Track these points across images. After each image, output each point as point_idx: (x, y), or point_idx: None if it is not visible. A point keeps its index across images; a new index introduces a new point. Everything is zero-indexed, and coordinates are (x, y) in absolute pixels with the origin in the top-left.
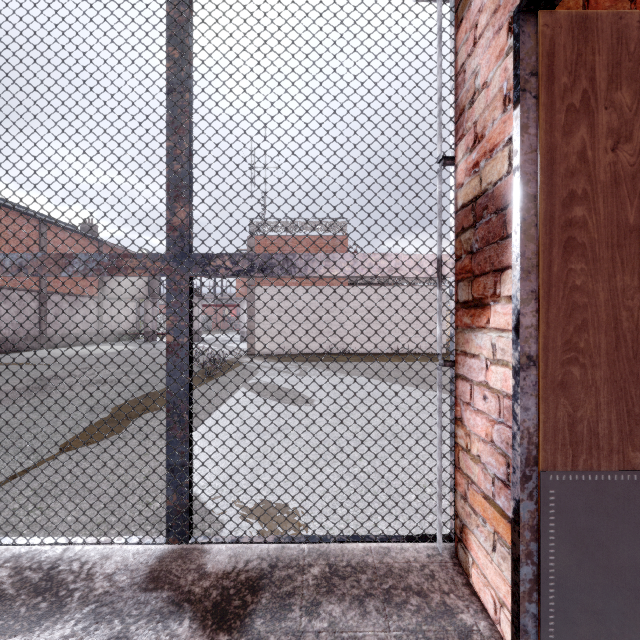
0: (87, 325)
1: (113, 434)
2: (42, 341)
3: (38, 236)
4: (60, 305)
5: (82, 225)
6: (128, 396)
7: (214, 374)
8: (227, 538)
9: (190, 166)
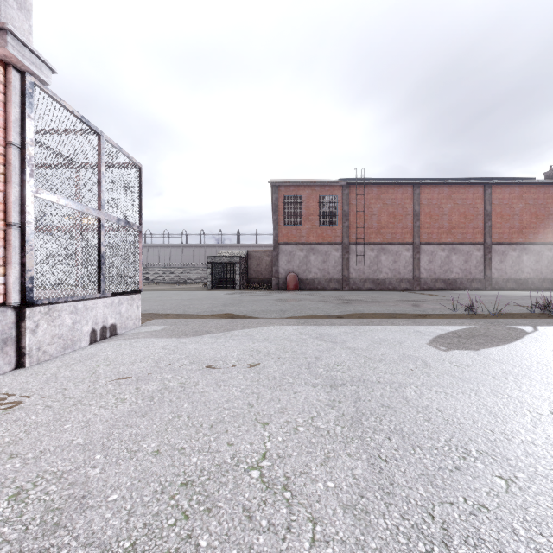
0: (539, 271)
1: (307, 318)
2: (486, 284)
3: (483, 198)
4: (505, 253)
5: (546, 173)
6: (384, 311)
7: (501, 314)
8: (93, 294)
9: (99, 186)
